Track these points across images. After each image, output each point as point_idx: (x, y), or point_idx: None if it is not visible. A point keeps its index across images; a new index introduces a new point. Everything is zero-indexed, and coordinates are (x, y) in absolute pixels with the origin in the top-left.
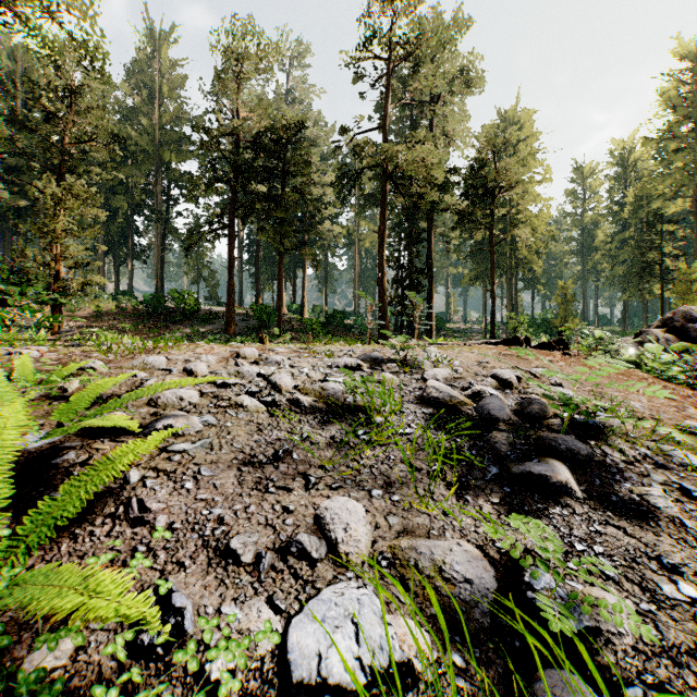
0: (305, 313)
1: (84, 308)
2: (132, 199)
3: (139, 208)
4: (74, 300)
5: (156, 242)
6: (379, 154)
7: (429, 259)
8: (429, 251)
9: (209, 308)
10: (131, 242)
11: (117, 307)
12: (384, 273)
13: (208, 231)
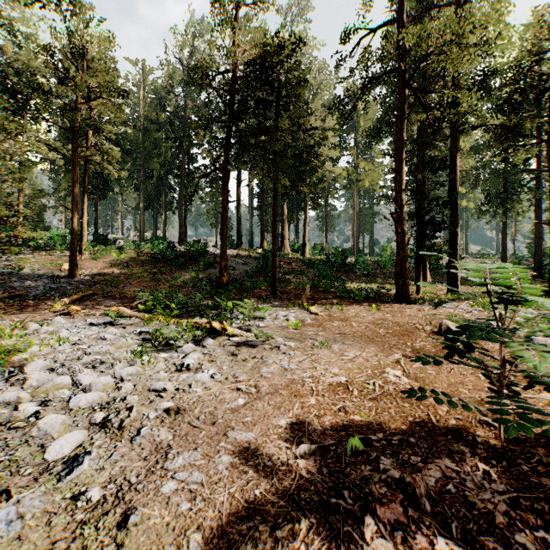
0: (306, 252)
1: (108, 255)
2: (165, 162)
3: (171, 169)
4: (101, 248)
5: (179, 195)
6: (401, 43)
7: (452, 189)
8: (452, 178)
9: (213, 252)
10: (164, 197)
11: (136, 253)
12: (404, 207)
13: (202, 175)
